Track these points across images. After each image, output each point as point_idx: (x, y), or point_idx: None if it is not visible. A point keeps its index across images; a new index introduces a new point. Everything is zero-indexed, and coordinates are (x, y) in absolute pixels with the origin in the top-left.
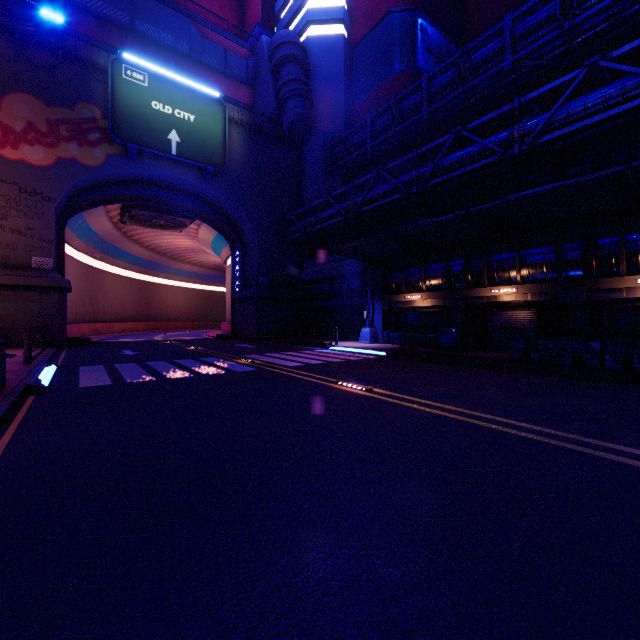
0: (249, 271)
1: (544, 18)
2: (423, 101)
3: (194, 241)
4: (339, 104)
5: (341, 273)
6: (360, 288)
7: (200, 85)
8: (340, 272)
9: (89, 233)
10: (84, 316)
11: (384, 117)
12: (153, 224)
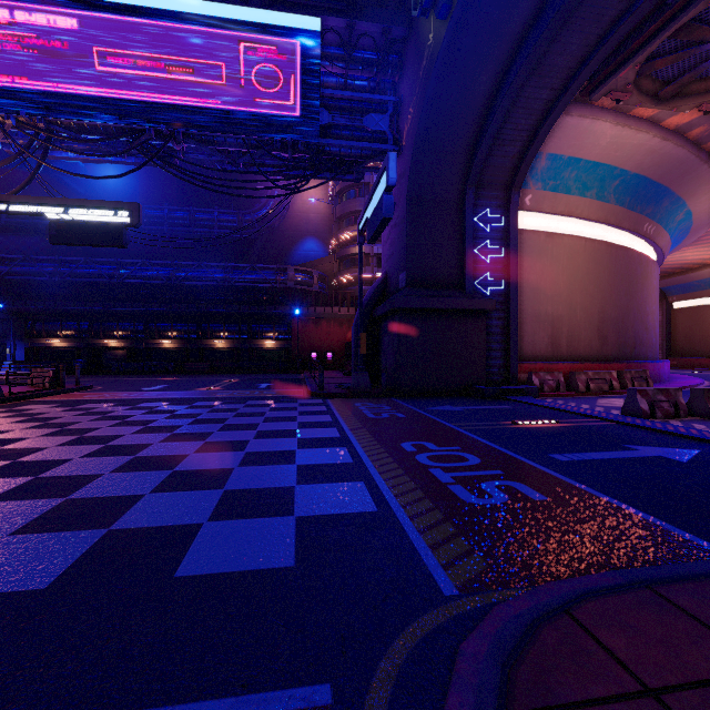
0: None
1: None
2: None
3: None
4: None
5: None
6: None
7: None
8: None
9: None
10: None
11: None
12: None
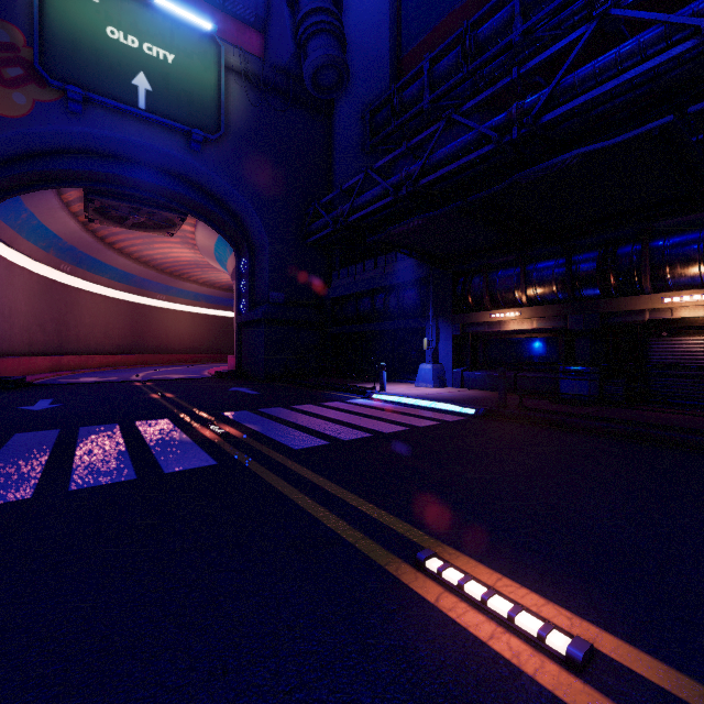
0: (258, 284)
1: None
2: (515, 15)
3: (195, 251)
4: (382, 55)
5: (387, 284)
6: (415, 305)
7: (181, 8)
8: (385, 282)
9: (46, 235)
10: (45, 347)
11: (450, 55)
12: (133, 224)
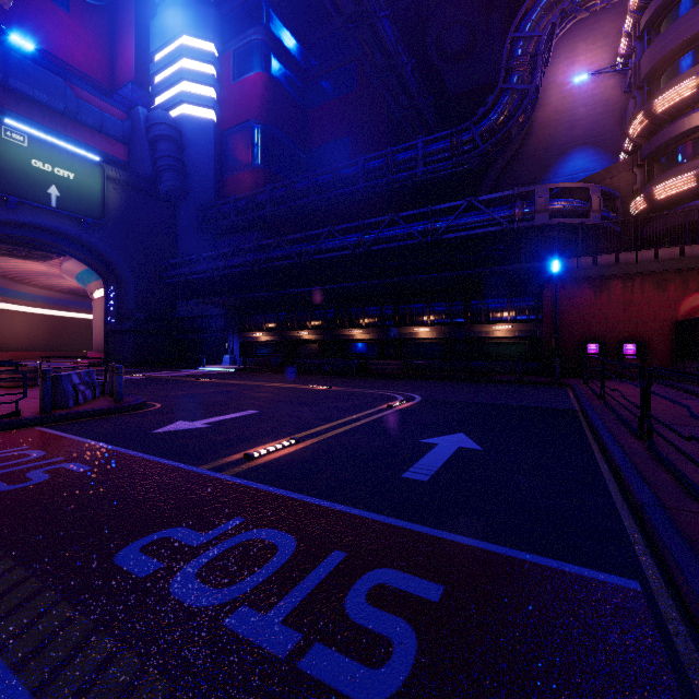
0: (125, 307)
1: (327, 182)
2: (268, 202)
3: (51, 267)
4: (210, 175)
5: (210, 314)
6: (224, 326)
7: (81, 150)
8: (209, 313)
9: None
10: None
11: (243, 202)
12: (9, 253)
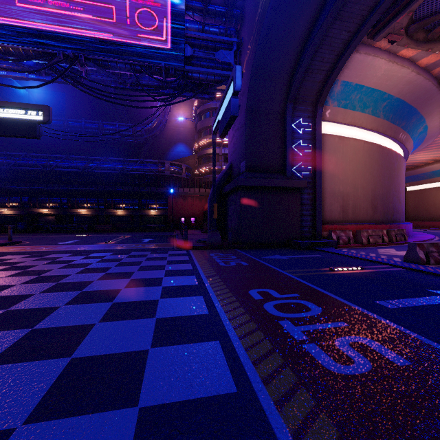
0: None
1: (59, 125)
2: None
3: None
4: None
5: None
6: None
7: None
8: None
9: None
10: None
11: None
12: None
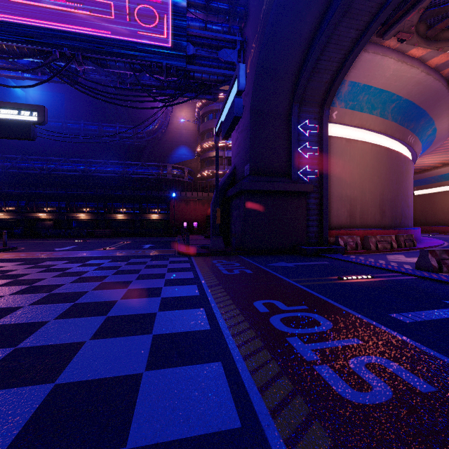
0: None
1: (57, 127)
2: None
3: None
4: None
5: None
6: None
7: None
8: None
9: None
10: None
11: None
12: None
